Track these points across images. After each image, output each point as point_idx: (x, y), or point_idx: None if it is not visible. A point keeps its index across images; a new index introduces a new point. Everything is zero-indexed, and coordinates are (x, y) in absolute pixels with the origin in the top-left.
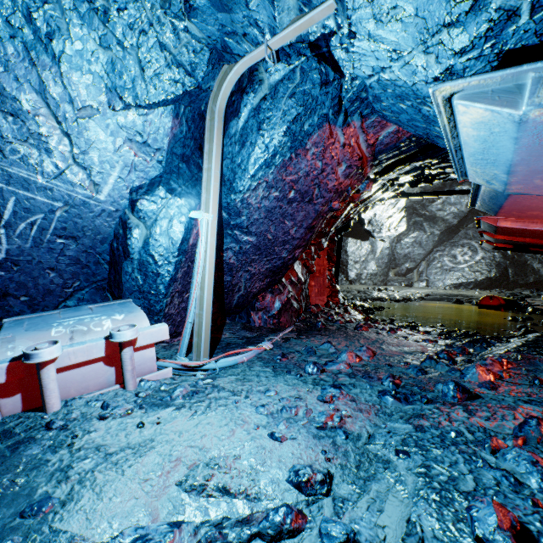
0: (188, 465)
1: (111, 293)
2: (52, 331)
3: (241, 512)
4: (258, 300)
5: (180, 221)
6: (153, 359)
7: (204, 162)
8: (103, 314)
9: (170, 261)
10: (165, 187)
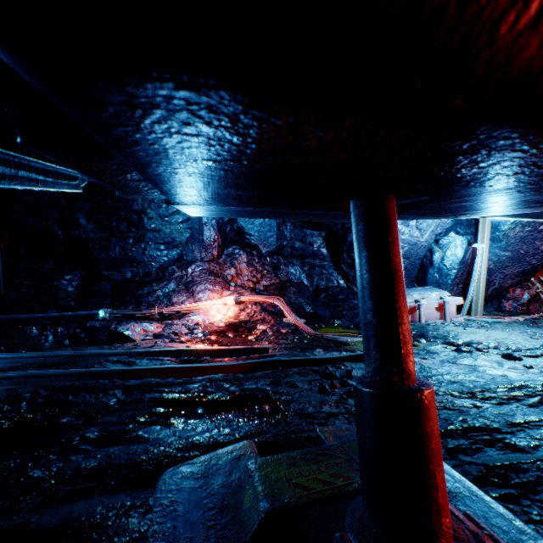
0: (493, 338)
1: (417, 283)
2: (413, 296)
3: (520, 346)
4: (508, 292)
5: (461, 248)
6: (454, 312)
7: (479, 219)
8: (426, 291)
9: (455, 268)
10: (454, 232)
